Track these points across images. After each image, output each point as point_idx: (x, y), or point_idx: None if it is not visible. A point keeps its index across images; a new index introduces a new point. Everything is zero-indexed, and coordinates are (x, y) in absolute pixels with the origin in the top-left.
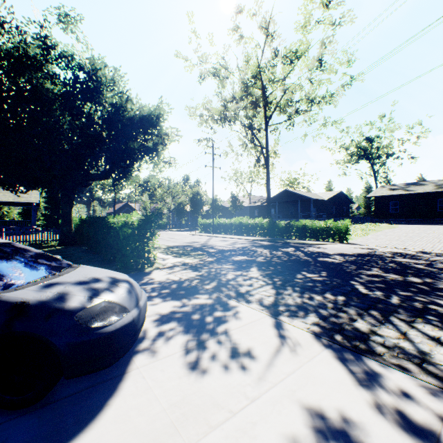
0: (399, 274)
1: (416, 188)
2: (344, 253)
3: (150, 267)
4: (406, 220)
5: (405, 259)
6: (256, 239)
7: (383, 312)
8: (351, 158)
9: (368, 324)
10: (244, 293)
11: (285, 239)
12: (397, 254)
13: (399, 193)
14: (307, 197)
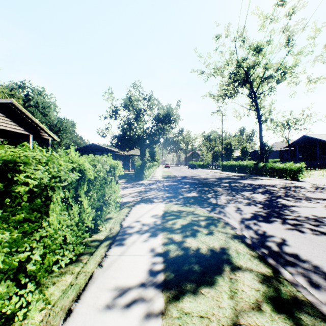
0: (226, 189)
1: None
2: (251, 183)
3: (144, 179)
4: None
5: (274, 188)
6: (235, 175)
7: (165, 190)
8: None
9: (154, 191)
10: (149, 186)
11: (259, 176)
12: (290, 186)
13: None
14: (325, 141)
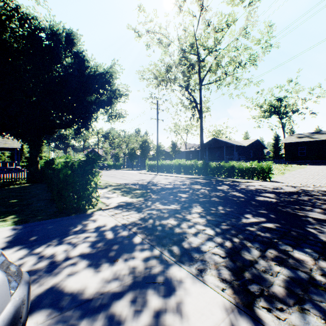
0: None
1: (319, 136)
2: (274, 191)
3: (91, 209)
4: (312, 162)
5: None
6: (192, 177)
7: None
8: (265, 113)
9: None
10: (192, 251)
11: (216, 177)
12: (324, 192)
13: (306, 140)
14: (231, 144)
